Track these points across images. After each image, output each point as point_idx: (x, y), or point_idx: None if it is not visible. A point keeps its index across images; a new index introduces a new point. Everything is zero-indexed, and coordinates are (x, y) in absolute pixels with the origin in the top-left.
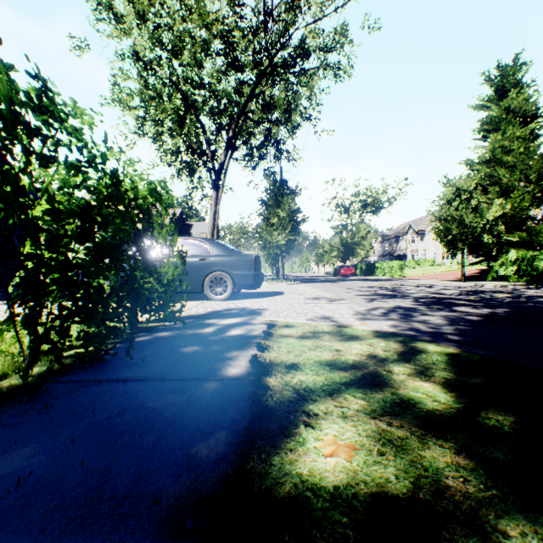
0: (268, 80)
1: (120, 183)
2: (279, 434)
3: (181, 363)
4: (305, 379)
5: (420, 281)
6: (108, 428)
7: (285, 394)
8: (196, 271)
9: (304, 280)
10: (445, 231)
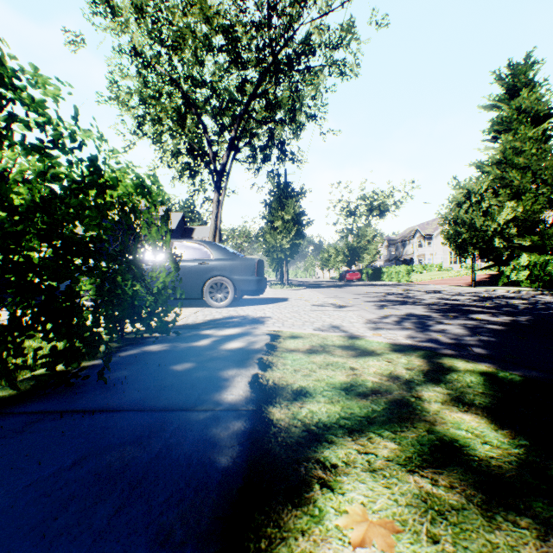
0: (272, 77)
1: (98, 173)
2: (286, 502)
3: (167, 386)
4: (316, 409)
5: (428, 286)
6: (51, 492)
7: (292, 432)
8: (195, 276)
9: (309, 285)
10: (455, 234)
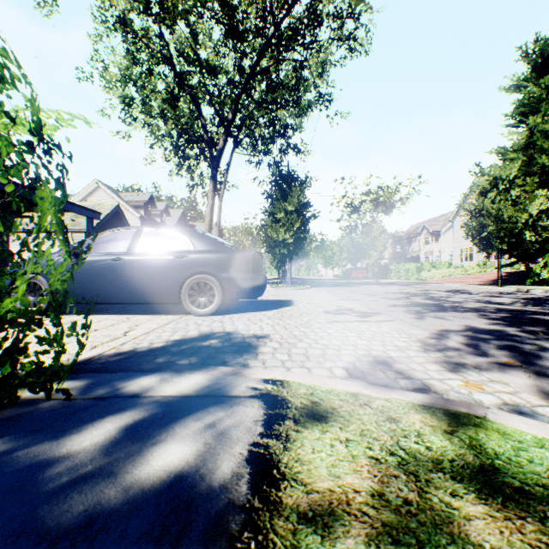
0: (273, 51)
1: None
2: None
3: None
4: None
5: (445, 285)
6: None
7: None
8: (170, 274)
9: (313, 284)
10: (478, 227)
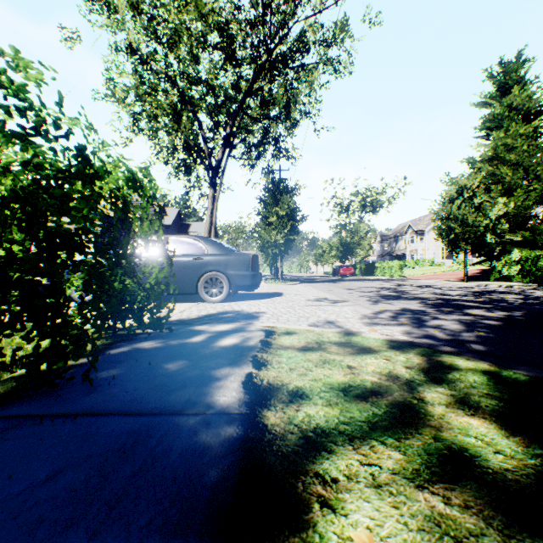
0: (267, 74)
1: (86, 164)
2: (282, 526)
3: (157, 387)
4: (313, 413)
5: (421, 281)
6: (18, 513)
7: (288, 439)
8: (190, 271)
9: (303, 280)
10: (448, 230)
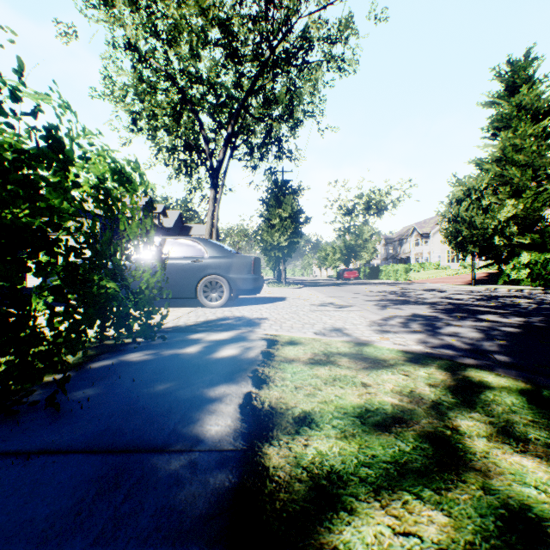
0: (269, 72)
1: (58, 150)
2: None
3: (137, 412)
4: (326, 450)
5: (427, 285)
6: None
7: (296, 491)
8: (188, 275)
9: (306, 284)
10: (455, 232)
